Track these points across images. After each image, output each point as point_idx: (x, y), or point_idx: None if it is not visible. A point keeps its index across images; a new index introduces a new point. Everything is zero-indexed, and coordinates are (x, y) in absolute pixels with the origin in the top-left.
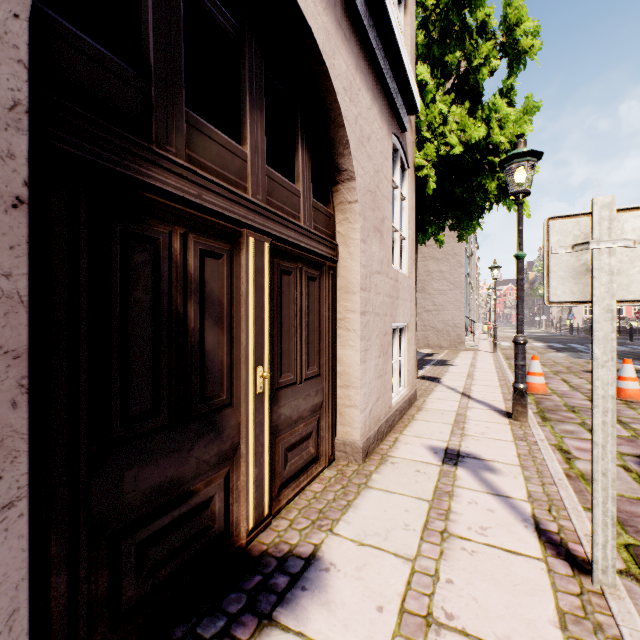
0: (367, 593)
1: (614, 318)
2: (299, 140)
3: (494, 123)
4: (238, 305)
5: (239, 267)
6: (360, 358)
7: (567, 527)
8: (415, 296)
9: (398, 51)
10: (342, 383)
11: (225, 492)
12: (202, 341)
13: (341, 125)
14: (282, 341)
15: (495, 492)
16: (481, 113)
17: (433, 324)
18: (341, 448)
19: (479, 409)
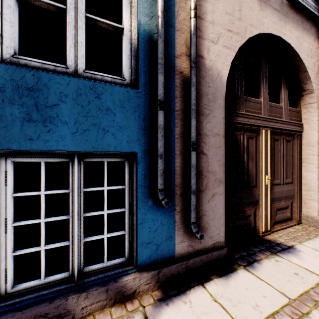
0: None
1: None
2: (282, 85)
3: None
4: (258, 153)
5: (258, 141)
6: (317, 177)
7: None
8: None
9: None
10: (305, 188)
11: (254, 215)
12: (247, 165)
13: (305, 71)
14: (274, 167)
15: None
16: None
17: None
18: (305, 218)
19: None
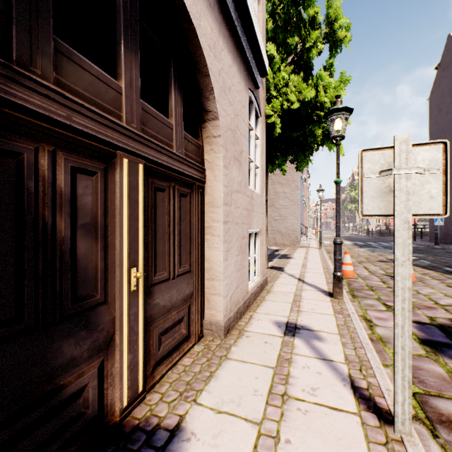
0: None
1: (410, 228)
2: (172, 83)
3: (320, 87)
4: (112, 216)
5: (113, 183)
6: (223, 257)
7: (373, 383)
8: (266, 209)
9: (252, 25)
10: (209, 276)
11: (99, 379)
12: (74, 248)
13: (207, 75)
14: (156, 246)
15: (322, 357)
16: (311, 82)
17: (279, 229)
18: (208, 327)
19: (310, 290)
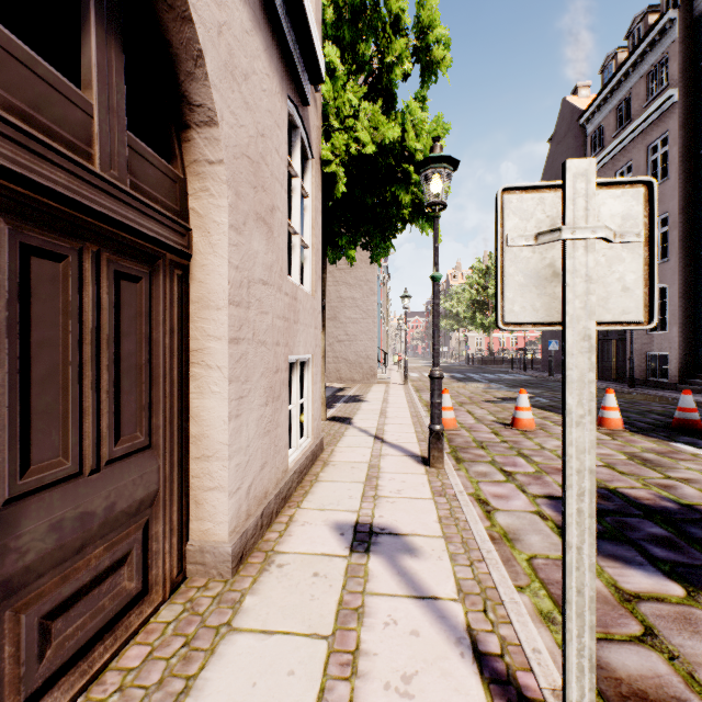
0: None
1: (593, 349)
2: (91, 7)
3: (409, 126)
4: None
5: None
6: (229, 411)
7: (510, 639)
8: (324, 323)
9: None
10: (199, 453)
11: None
12: None
13: (186, 17)
14: (31, 396)
15: (419, 592)
16: None
17: (346, 355)
18: (197, 558)
19: (394, 456)
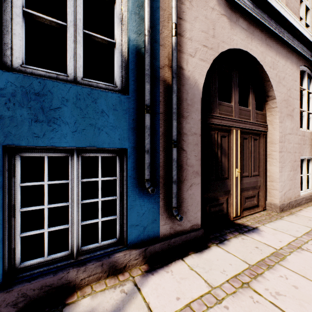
0: (275, 238)
1: None
2: (250, 92)
3: None
4: (230, 150)
5: (230, 139)
6: (278, 170)
7: None
8: None
9: (301, 34)
10: (269, 180)
11: (226, 203)
12: (221, 160)
13: (268, 81)
14: (243, 161)
15: None
16: None
17: None
18: (269, 205)
19: None
